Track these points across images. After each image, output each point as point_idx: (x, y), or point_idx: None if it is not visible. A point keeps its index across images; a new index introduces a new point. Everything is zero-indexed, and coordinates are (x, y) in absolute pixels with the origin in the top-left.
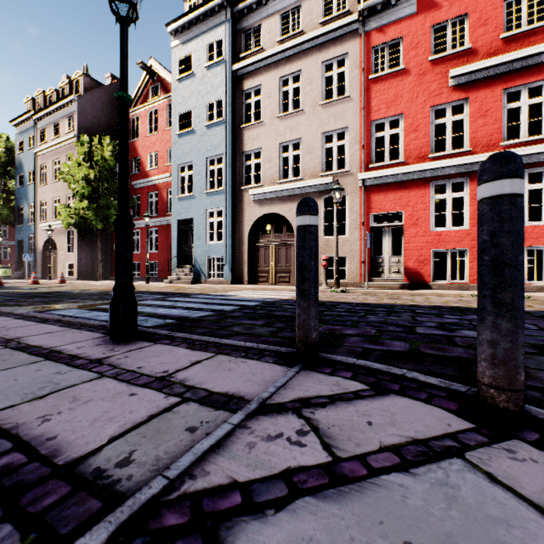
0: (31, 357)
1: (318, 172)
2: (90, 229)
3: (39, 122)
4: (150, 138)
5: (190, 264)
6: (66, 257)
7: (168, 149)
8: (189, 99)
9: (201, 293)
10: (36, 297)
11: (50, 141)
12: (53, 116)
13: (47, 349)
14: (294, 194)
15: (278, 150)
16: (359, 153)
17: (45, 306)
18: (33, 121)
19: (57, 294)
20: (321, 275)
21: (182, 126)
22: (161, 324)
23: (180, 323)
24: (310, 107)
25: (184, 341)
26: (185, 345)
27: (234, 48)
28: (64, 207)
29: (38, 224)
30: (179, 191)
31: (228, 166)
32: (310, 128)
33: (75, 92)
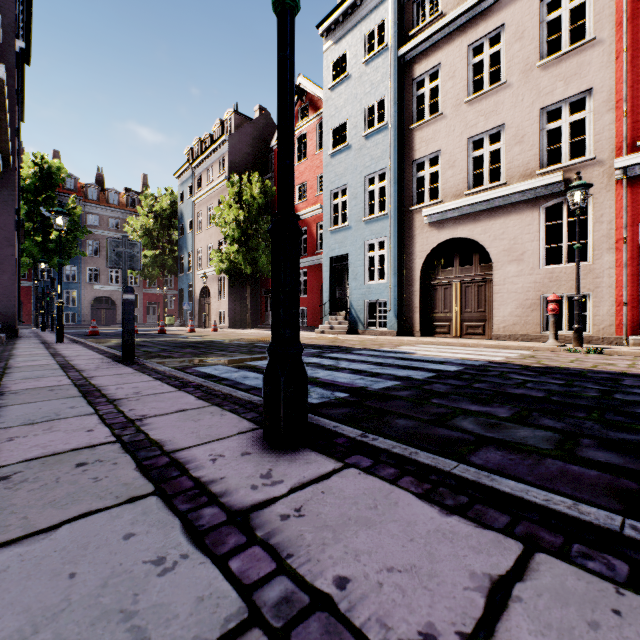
0: (137, 477)
1: (533, 168)
2: (240, 274)
3: (196, 170)
4: (298, 168)
5: (344, 311)
6: (219, 304)
7: (318, 176)
8: (343, 108)
9: (364, 348)
10: (189, 347)
11: (205, 187)
12: (208, 161)
13: (166, 456)
14: (492, 207)
15: (465, 148)
16: (616, 125)
17: (193, 359)
18: (191, 170)
19: (208, 344)
20: (540, 325)
21: (334, 144)
22: (329, 400)
23: (358, 401)
24: (520, 74)
25: (400, 464)
26: (412, 483)
27: (400, 26)
28: (216, 253)
29: (195, 272)
30: (332, 222)
31: (392, 182)
32: (520, 106)
33: (226, 132)
